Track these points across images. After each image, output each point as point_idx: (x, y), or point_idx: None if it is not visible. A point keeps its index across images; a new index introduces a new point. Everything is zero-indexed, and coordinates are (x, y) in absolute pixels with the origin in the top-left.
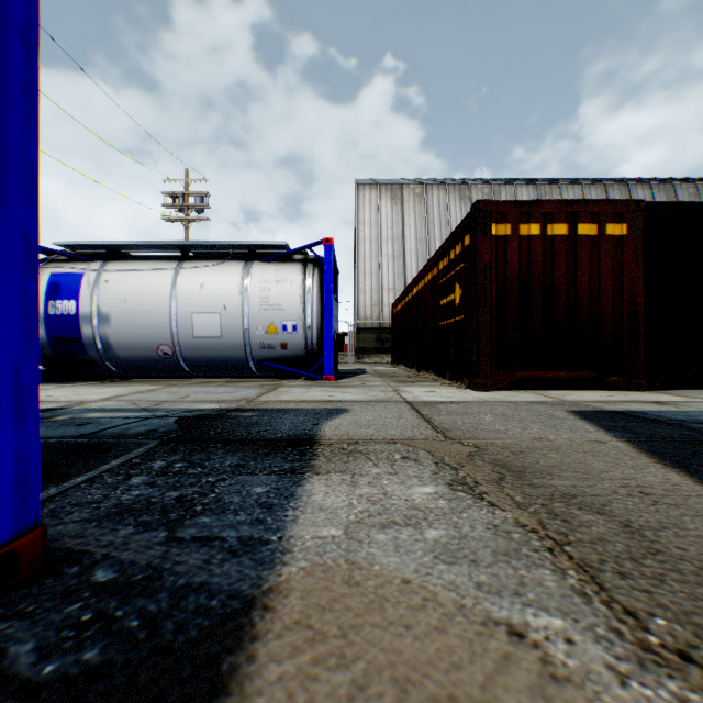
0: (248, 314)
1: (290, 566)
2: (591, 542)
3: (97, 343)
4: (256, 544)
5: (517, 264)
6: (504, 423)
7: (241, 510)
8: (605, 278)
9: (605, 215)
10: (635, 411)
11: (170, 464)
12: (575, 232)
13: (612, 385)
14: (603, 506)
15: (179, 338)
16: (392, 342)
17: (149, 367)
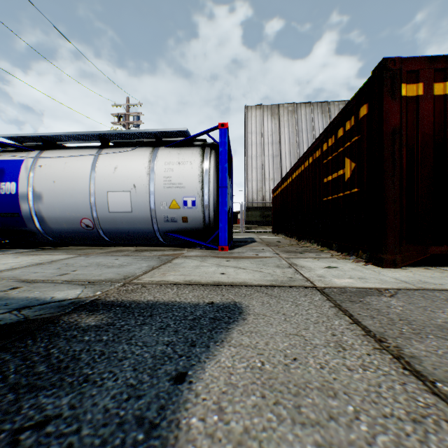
0: (154, 192)
1: None
2: None
3: (33, 217)
4: None
5: (430, 127)
6: None
7: None
8: None
9: None
10: None
11: None
12: None
13: None
14: None
15: (97, 213)
16: (273, 217)
17: (77, 237)
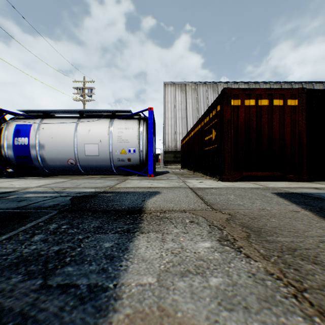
0: (112, 144)
1: (119, 313)
2: (319, 288)
3: (38, 158)
4: (98, 291)
5: (244, 119)
6: (241, 200)
7: (93, 260)
8: (287, 126)
9: (287, 95)
10: (306, 193)
11: (60, 226)
12: (272, 103)
13: (290, 179)
14: (315, 257)
15: (78, 156)
16: (181, 158)
17: (64, 170)
